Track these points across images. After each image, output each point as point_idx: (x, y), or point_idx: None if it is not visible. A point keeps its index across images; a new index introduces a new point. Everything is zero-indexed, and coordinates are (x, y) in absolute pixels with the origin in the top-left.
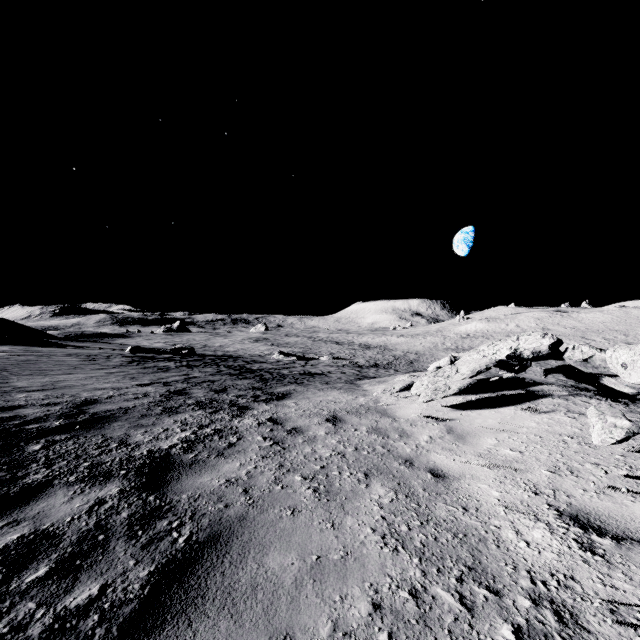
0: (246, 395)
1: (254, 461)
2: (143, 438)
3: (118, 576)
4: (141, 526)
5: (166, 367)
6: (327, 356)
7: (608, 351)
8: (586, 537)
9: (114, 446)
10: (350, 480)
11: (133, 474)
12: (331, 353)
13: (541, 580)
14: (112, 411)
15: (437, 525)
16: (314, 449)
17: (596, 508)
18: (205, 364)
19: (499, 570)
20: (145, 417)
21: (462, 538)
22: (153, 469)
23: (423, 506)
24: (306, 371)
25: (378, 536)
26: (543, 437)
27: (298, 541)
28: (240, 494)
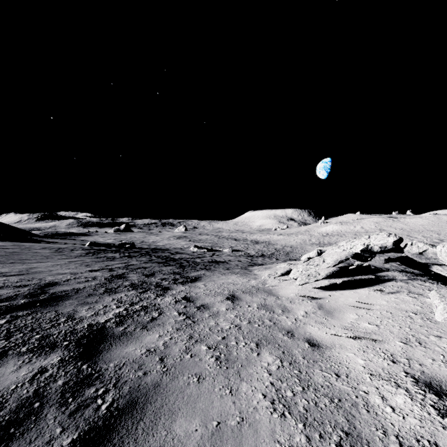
0: (168, 278)
1: (170, 333)
2: (86, 313)
3: (44, 445)
4: (72, 393)
5: (113, 257)
6: (228, 249)
7: (438, 246)
8: (441, 403)
9: (63, 320)
10: (245, 349)
11: (73, 345)
12: (231, 247)
13: (409, 446)
14: (67, 291)
15: (316, 390)
16: (217, 322)
17: (445, 376)
18: (141, 255)
19: (371, 435)
20: (91, 296)
21: (337, 403)
22: (90, 340)
23: (303, 372)
24: (213, 260)
25: (268, 402)
26: (393, 313)
27: (202, 407)
28: (157, 362)
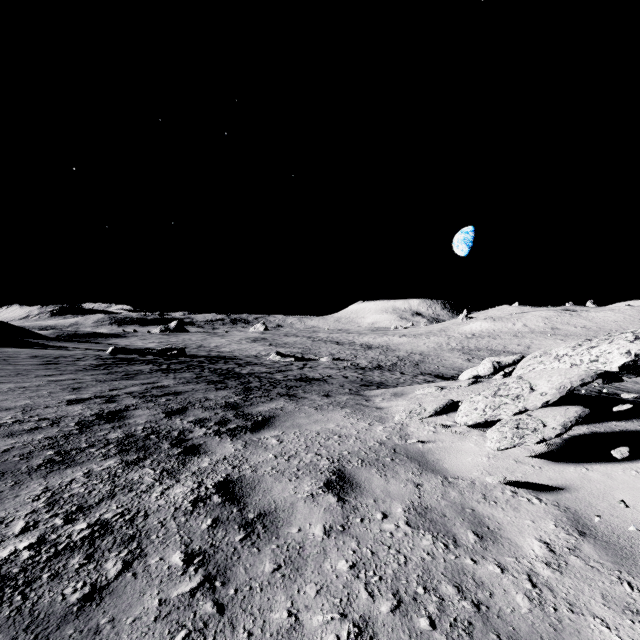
0: (210, 419)
1: None
2: None
3: None
4: None
5: (136, 372)
6: (327, 357)
7: None
8: None
9: None
10: None
11: None
12: (331, 354)
13: None
14: None
15: None
16: (296, 609)
17: None
18: (188, 367)
19: None
20: None
21: None
22: None
23: None
24: (303, 375)
25: None
26: None
27: None
28: None
